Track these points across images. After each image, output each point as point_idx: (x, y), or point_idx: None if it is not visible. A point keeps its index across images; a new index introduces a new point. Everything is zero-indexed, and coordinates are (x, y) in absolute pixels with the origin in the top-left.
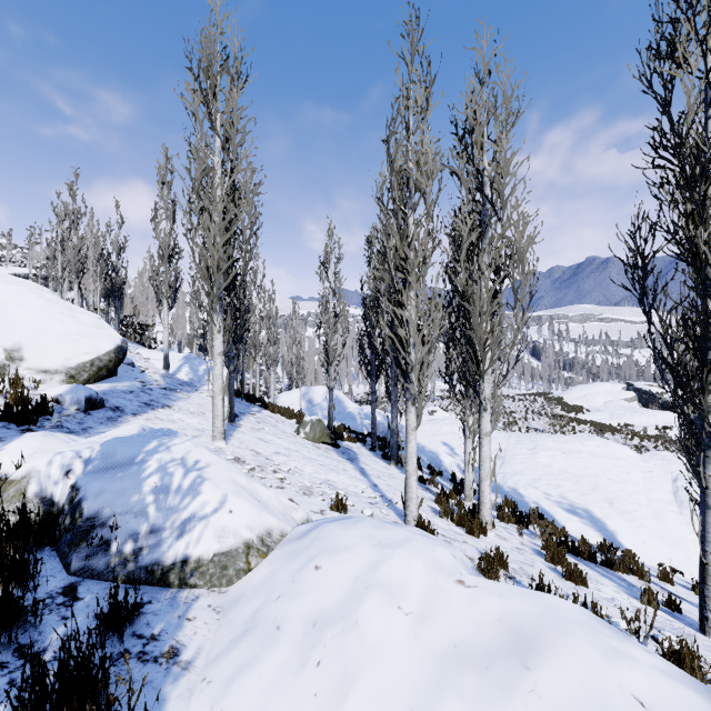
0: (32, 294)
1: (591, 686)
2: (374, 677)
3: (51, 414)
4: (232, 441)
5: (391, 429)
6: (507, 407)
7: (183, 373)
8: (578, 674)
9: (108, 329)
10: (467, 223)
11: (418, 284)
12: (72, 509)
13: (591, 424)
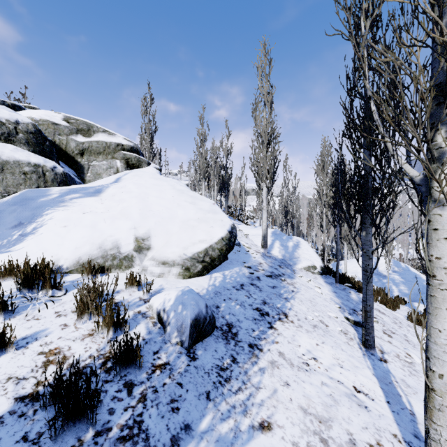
0: (168, 186)
1: None
2: None
3: (138, 370)
4: None
5: None
6: None
7: (276, 250)
8: None
9: (220, 214)
10: None
11: None
12: None
13: None
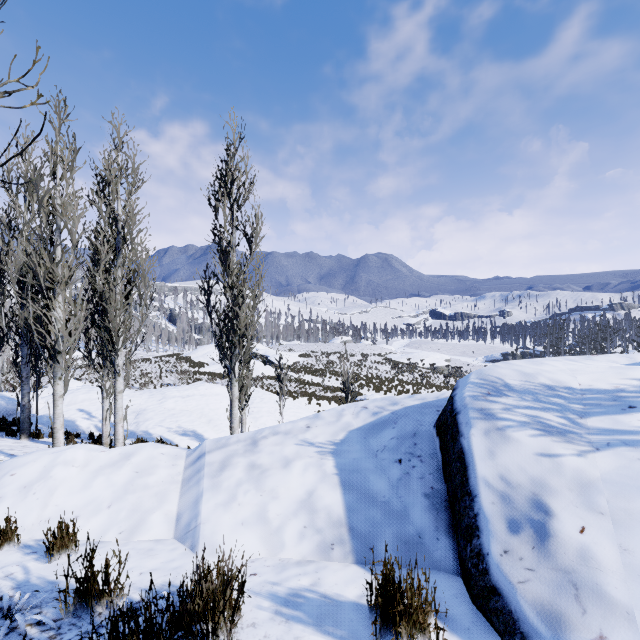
0: None
1: (149, 455)
2: (65, 486)
3: None
4: None
5: (22, 405)
6: (144, 369)
7: None
8: (146, 455)
9: None
10: (105, 245)
11: (65, 293)
12: None
13: (209, 375)
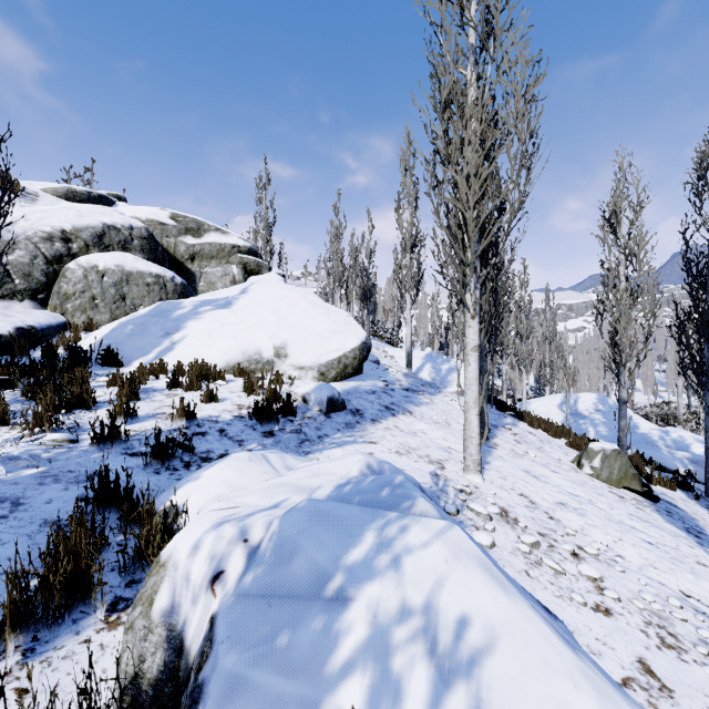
0: (300, 298)
1: None
2: None
3: (295, 415)
4: (490, 474)
5: None
6: None
7: (425, 372)
8: None
9: (354, 325)
10: None
11: None
12: (190, 700)
13: None
